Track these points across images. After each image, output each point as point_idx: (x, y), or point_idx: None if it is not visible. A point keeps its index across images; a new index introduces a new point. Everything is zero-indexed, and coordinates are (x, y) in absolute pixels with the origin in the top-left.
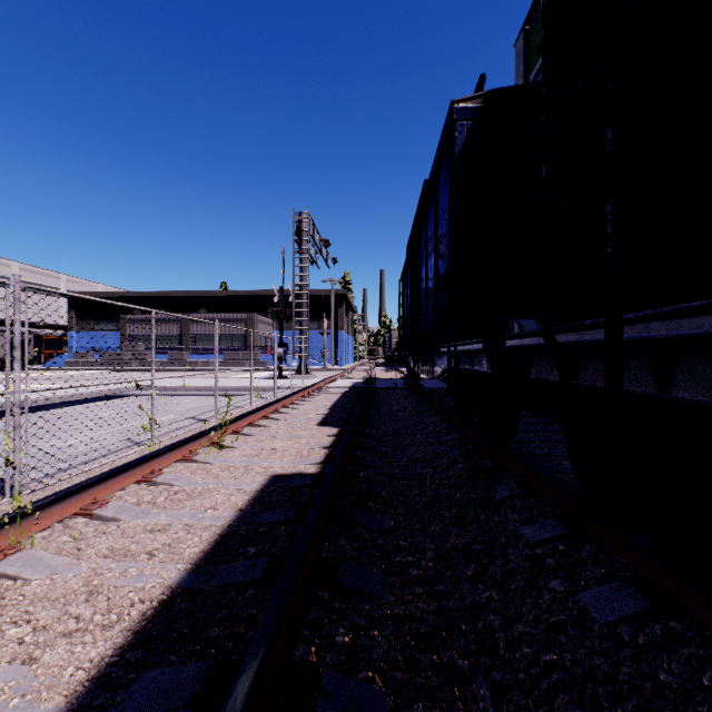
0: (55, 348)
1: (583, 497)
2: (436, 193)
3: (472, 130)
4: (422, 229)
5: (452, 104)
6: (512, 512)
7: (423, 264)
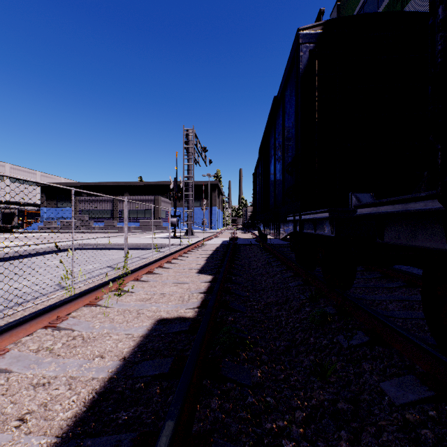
0: (32, 218)
1: (442, 356)
2: (283, 104)
3: (314, 50)
4: (270, 135)
5: (298, 30)
6: (365, 362)
7: (271, 158)
